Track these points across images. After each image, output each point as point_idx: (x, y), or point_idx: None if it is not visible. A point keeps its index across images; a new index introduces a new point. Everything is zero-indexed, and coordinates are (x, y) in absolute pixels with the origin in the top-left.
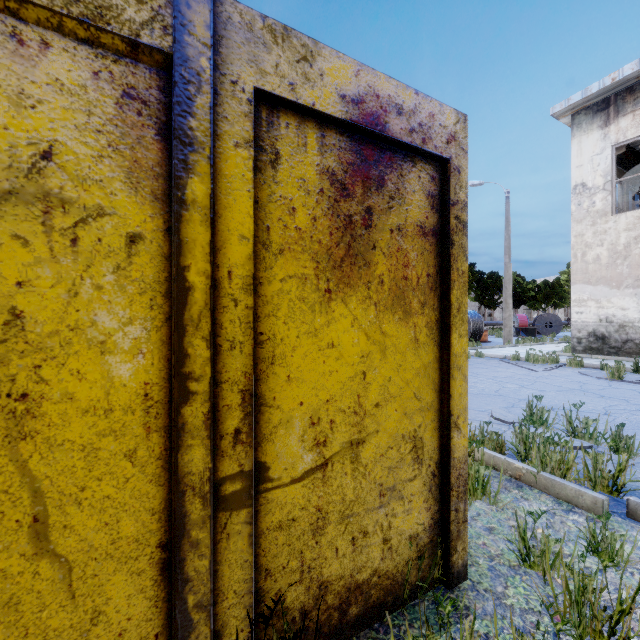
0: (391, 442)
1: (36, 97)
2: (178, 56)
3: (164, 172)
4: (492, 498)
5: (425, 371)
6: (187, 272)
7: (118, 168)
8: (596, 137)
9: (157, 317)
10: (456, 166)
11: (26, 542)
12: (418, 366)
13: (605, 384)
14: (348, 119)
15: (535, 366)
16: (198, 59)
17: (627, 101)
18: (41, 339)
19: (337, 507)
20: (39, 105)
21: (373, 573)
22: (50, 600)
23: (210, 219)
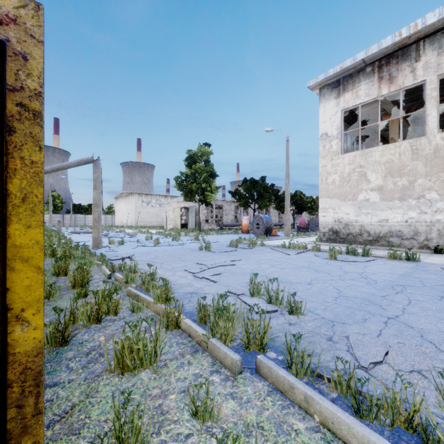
0: None
1: None
2: None
3: None
4: (155, 367)
5: None
6: None
7: None
8: (333, 104)
9: None
10: (20, 51)
11: None
12: None
13: (325, 262)
14: None
15: (292, 251)
16: None
17: (349, 83)
18: None
19: None
20: None
21: None
22: None
23: None
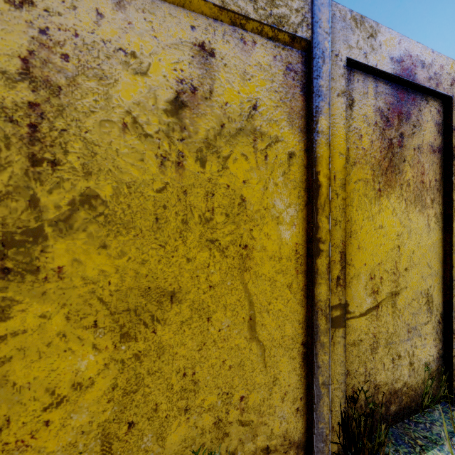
0: (414, 296)
1: (250, 74)
2: (314, 42)
3: (304, 114)
4: None
5: (434, 248)
6: (318, 175)
7: (284, 113)
8: None
9: (301, 203)
10: None
11: (246, 331)
12: (429, 244)
13: None
14: (394, 73)
15: None
16: (323, 42)
17: None
18: (252, 214)
19: (384, 336)
20: (251, 78)
21: (404, 385)
22: (256, 366)
23: (329, 142)
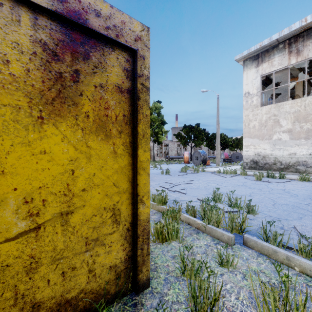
0: (95, 212)
1: None
2: None
3: None
4: (180, 240)
5: (122, 170)
6: None
7: None
8: (253, 71)
9: None
10: (142, 55)
11: None
12: (116, 167)
13: (253, 182)
14: (54, 10)
15: (226, 175)
16: None
17: (266, 56)
18: None
19: (49, 254)
20: None
21: (80, 292)
22: None
23: None
